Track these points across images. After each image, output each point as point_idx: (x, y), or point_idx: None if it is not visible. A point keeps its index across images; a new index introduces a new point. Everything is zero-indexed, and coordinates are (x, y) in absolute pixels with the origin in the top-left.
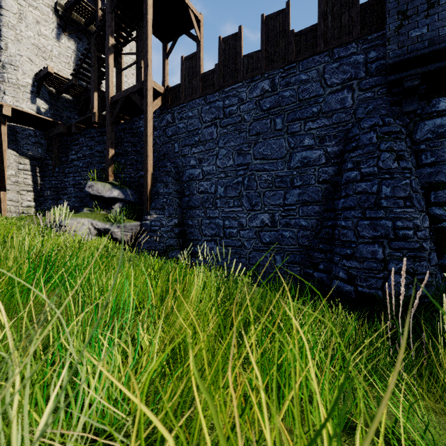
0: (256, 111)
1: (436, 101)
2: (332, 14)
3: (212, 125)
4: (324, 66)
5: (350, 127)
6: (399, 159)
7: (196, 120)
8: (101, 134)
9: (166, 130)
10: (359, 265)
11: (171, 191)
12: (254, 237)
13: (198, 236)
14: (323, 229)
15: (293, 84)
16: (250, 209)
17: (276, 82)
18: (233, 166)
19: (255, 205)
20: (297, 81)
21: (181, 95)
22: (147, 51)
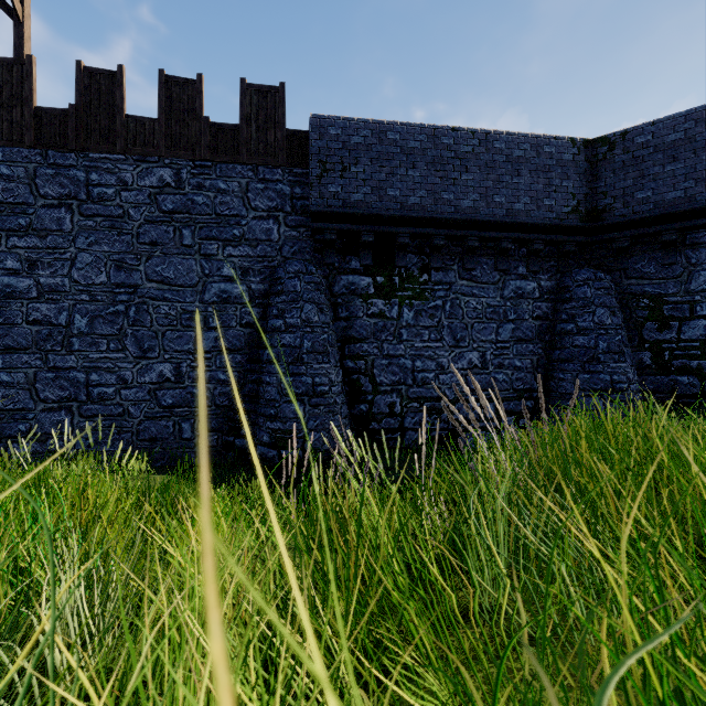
0: (150, 209)
1: (350, 259)
2: (257, 123)
3: (61, 205)
4: (248, 182)
5: (276, 265)
6: (320, 313)
7: (21, 187)
8: None
9: None
10: (283, 427)
11: None
12: (148, 398)
13: (26, 403)
14: (247, 385)
15: (208, 189)
16: (140, 356)
17: (183, 177)
18: (108, 285)
19: (149, 350)
20: (214, 188)
21: None
22: None
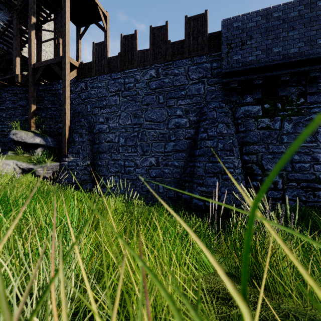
0: (146, 89)
1: (245, 96)
2: (193, 35)
3: (116, 94)
4: (188, 67)
5: (202, 106)
6: (227, 128)
7: (104, 90)
8: (23, 92)
9: (81, 94)
10: (206, 190)
11: (84, 140)
12: (145, 173)
13: (105, 173)
14: (188, 168)
15: (170, 75)
16: (142, 154)
17: (159, 72)
18: (131, 124)
19: (146, 151)
20: (173, 74)
21: (92, 70)
22: (65, 34)
